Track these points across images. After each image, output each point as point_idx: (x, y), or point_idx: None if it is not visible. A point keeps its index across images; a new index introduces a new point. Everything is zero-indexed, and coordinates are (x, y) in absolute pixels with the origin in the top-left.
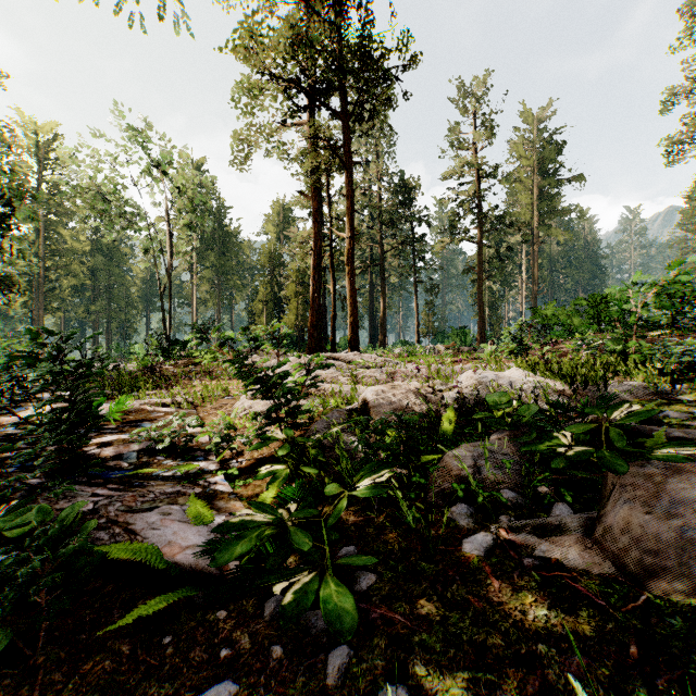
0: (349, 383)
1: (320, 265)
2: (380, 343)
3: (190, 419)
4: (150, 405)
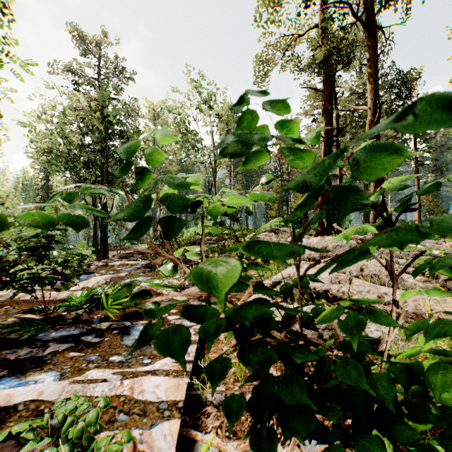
0: None
1: (330, 151)
2: None
3: None
4: None
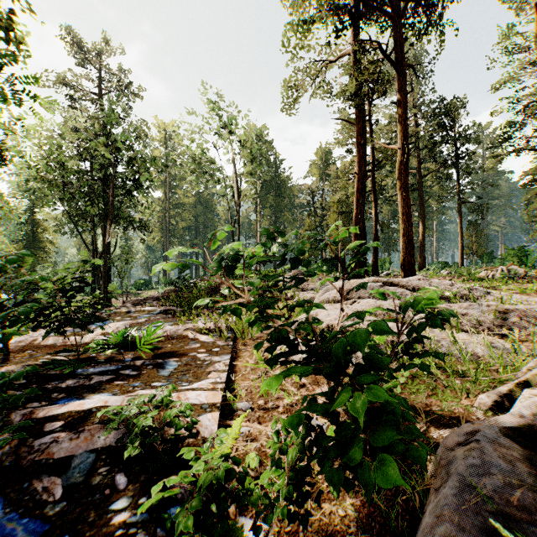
0: (452, 335)
1: (363, 188)
2: (419, 264)
3: (173, 410)
4: (193, 330)
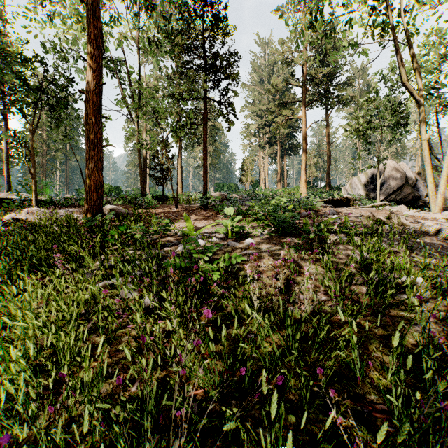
0: None
1: None
2: None
3: None
4: None
